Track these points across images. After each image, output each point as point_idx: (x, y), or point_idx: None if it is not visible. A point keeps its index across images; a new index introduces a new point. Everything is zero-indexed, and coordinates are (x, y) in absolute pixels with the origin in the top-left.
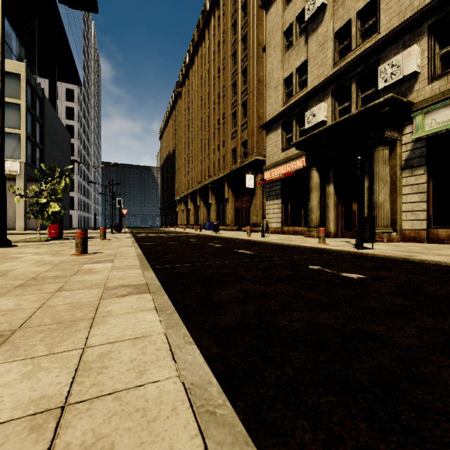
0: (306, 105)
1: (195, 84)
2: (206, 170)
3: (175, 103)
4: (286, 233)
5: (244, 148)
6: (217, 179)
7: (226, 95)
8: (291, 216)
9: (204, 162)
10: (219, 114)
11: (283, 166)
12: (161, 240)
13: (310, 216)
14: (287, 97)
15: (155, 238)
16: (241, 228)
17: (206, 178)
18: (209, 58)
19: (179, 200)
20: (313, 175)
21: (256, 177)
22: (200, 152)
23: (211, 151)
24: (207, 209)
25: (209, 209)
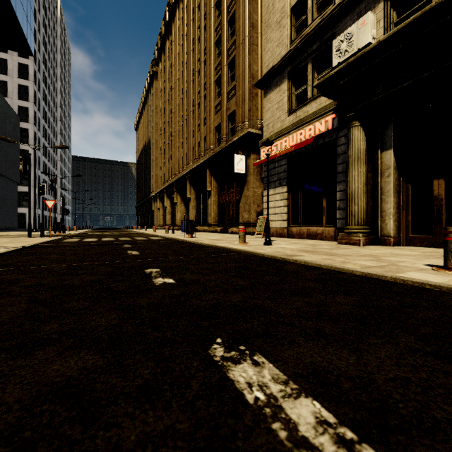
0: (333, 33)
1: (172, 56)
2: (184, 158)
3: (151, 86)
4: (296, 237)
5: (231, 123)
6: (197, 167)
7: (208, 59)
8: (303, 210)
9: (182, 148)
10: (199, 86)
11: (292, 135)
12: (65, 253)
13: (348, 208)
14: (297, 33)
15: (72, 246)
16: (227, 229)
17: (184, 168)
18: (187, 18)
19: (155, 197)
20: (355, 136)
21: (249, 159)
22: (177, 137)
23: (190, 133)
24: (185, 207)
25: (188, 206)
